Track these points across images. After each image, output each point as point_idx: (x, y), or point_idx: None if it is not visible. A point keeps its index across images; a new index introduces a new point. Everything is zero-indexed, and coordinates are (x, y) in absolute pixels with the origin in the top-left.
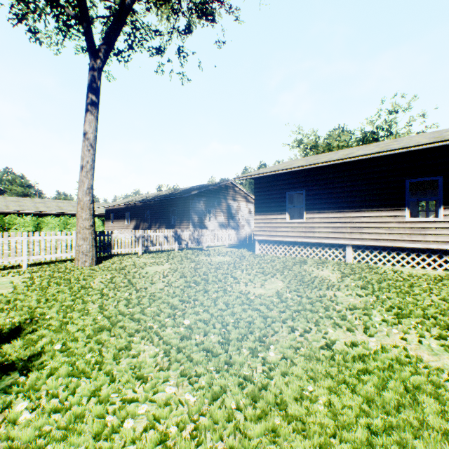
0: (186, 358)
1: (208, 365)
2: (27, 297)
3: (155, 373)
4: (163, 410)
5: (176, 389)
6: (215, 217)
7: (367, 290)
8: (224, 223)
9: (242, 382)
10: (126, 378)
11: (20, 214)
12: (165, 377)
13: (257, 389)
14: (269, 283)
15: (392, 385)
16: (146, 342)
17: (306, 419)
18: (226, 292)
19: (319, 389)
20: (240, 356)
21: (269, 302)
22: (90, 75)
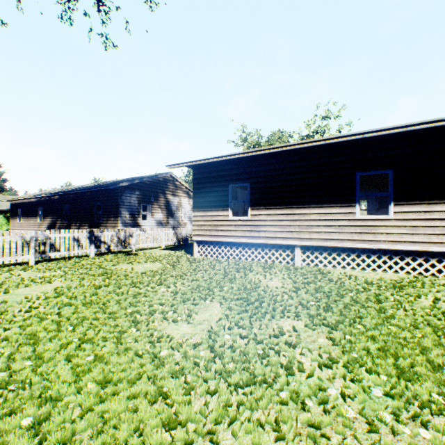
0: None
1: None
2: None
3: None
4: None
5: None
6: (151, 214)
7: (333, 312)
8: (162, 221)
9: None
10: None
11: None
12: None
13: None
14: (201, 310)
15: None
16: None
17: None
18: (122, 342)
19: None
20: None
21: (192, 364)
22: None
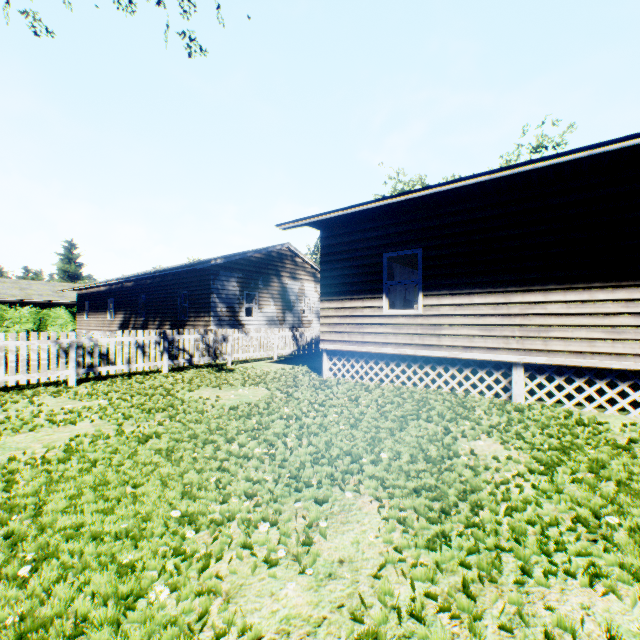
0: None
1: None
2: None
3: None
4: None
5: None
6: (259, 308)
7: None
8: (275, 317)
9: None
10: None
11: None
12: None
13: None
14: (333, 521)
15: None
16: None
17: None
18: None
19: None
20: None
21: None
22: None
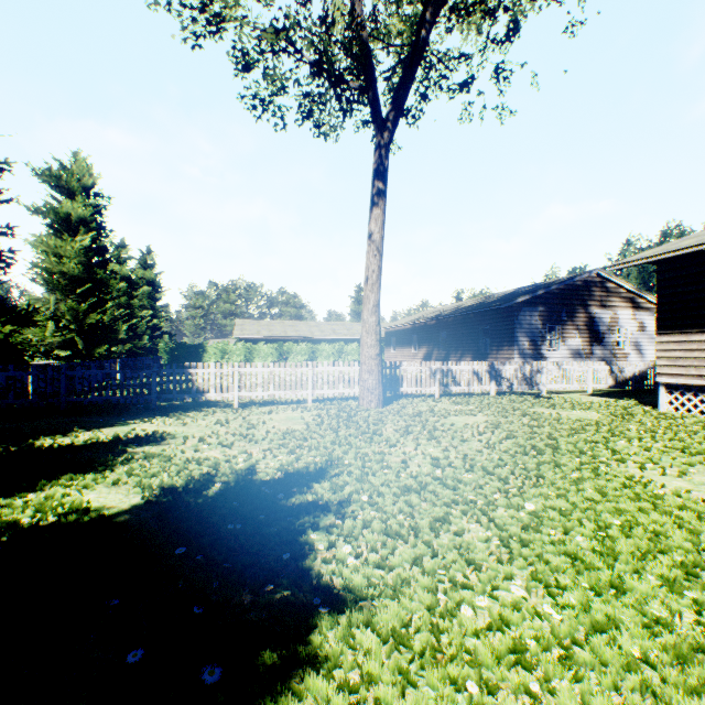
0: (536, 557)
1: (575, 579)
2: (321, 436)
3: (490, 563)
4: (511, 613)
5: (525, 594)
6: (561, 340)
7: None
8: (580, 350)
9: (649, 625)
10: (452, 556)
11: (296, 340)
12: (505, 572)
13: (685, 645)
14: (699, 472)
15: None
16: (470, 519)
17: None
18: (598, 474)
19: None
20: (642, 583)
21: (704, 508)
22: (375, 157)
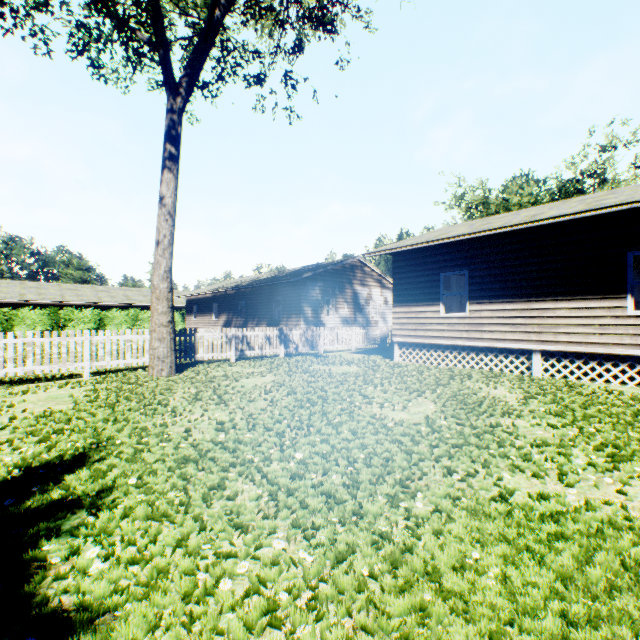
0: (300, 503)
1: (328, 515)
2: (92, 415)
3: (258, 521)
4: (270, 571)
5: (286, 544)
6: (335, 310)
7: (565, 418)
8: (348, 318)
9: (377, 541)
10: (221, 526)
11: (79, 306)
12: (271, 527)
13: (398, 551)
14: (414, 405)
15: (602, 558)
16: (245, 479)
17: (469, 597)
18: (353, 416)
19: (489, 556)
20: (374, 505)
21: (415, 432)
22: (168, 119)
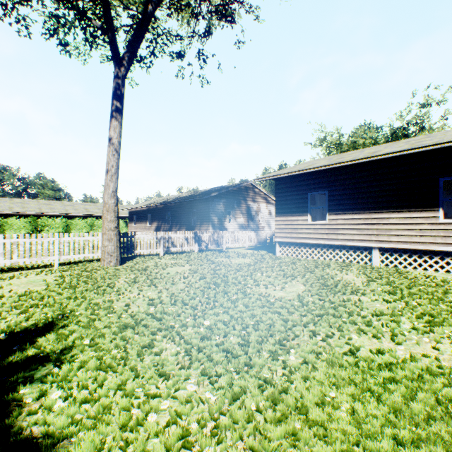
0: (207, 357)
1: (227, 366)
2: (59, 294)
3: (176, 371)
4: (184, 407)
5: (197, 387)
6: (234, 219)
7: (396, 295)
8: (243, 225)
9: (262, 384)
10: (149, 374)
11: (51, 216)
12: (186, 375)
13: (277, 392)
14: (289, 286)
15: (422, 396)
16: (168, 340)
17: (327, 425)
18: (246, 294)
19: (342, 395)
20: (260, 359)
21: (290, 305)
22: (114, 83)
